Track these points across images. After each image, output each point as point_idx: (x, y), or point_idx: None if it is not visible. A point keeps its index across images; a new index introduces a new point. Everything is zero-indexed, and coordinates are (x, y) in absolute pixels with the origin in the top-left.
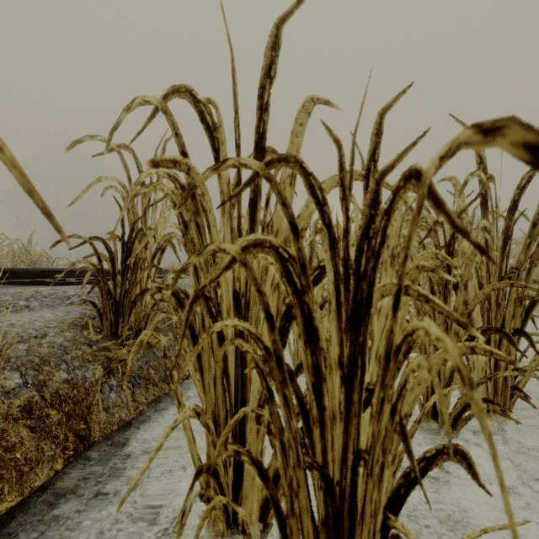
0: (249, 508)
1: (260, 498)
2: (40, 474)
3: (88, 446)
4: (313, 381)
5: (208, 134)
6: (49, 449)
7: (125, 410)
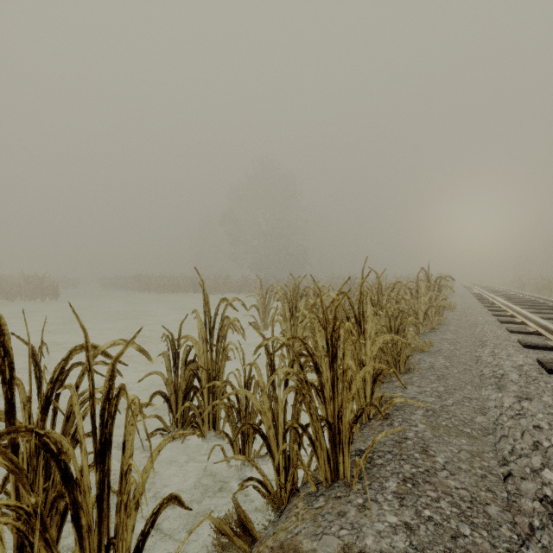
0: None
1: None
2: None
3: None
4: None
5: None
6: None
7: None
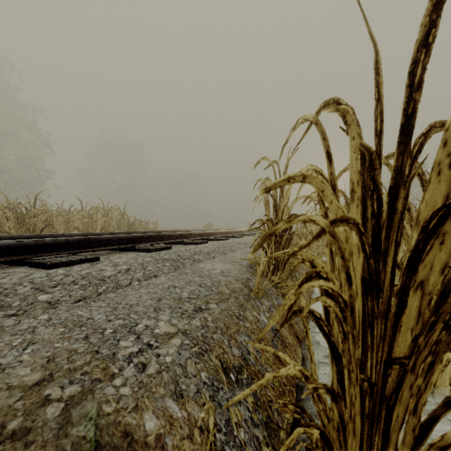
0: (444, 378)
1: (450, 373)
2: (299, 352)
3: (301, 342)
4: None
5: (418, 177)
6: (294, 340)
7: (302, 325)
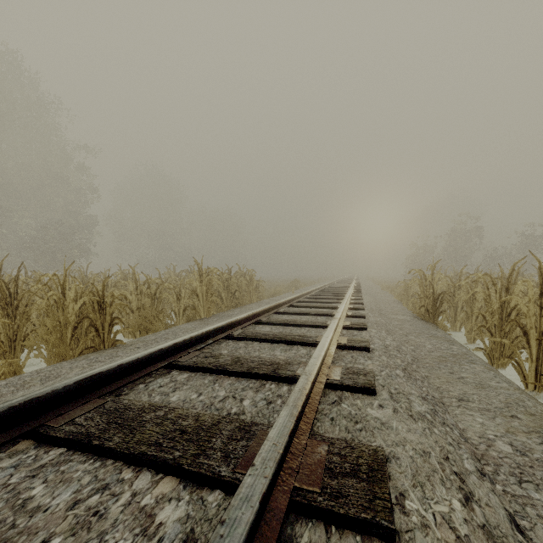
0: None
1: None
2: None
3: None
4: (537, 325)
5: (504, 286)
6: None
7: None
